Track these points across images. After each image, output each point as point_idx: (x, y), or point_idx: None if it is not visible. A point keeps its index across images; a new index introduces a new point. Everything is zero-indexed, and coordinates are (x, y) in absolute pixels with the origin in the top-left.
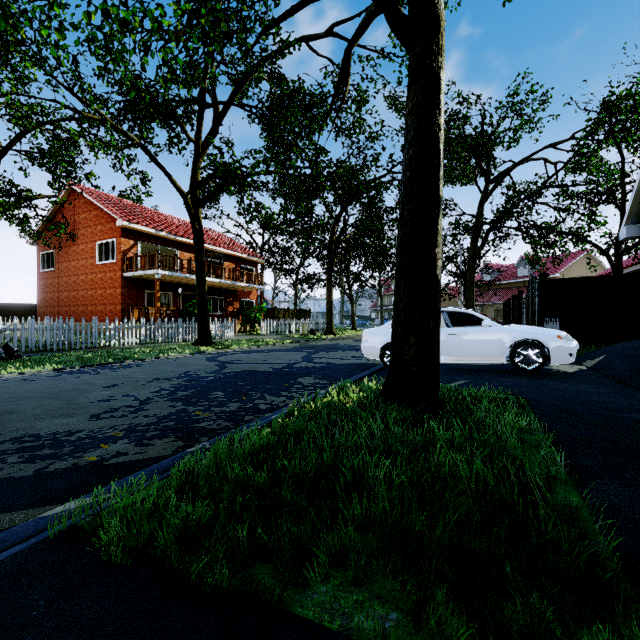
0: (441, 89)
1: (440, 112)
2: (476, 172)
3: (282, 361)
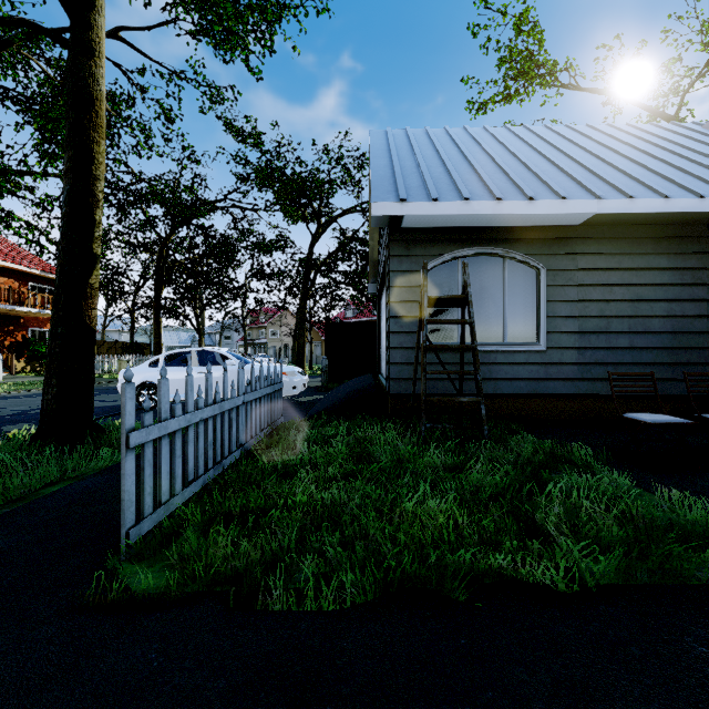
0: (94, 161)
1: (93, 181)
2: (306, 214)
3: (23, 407)
